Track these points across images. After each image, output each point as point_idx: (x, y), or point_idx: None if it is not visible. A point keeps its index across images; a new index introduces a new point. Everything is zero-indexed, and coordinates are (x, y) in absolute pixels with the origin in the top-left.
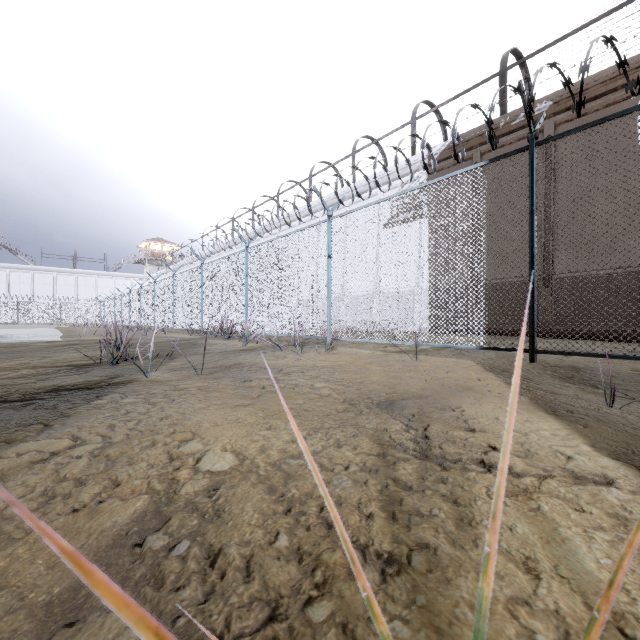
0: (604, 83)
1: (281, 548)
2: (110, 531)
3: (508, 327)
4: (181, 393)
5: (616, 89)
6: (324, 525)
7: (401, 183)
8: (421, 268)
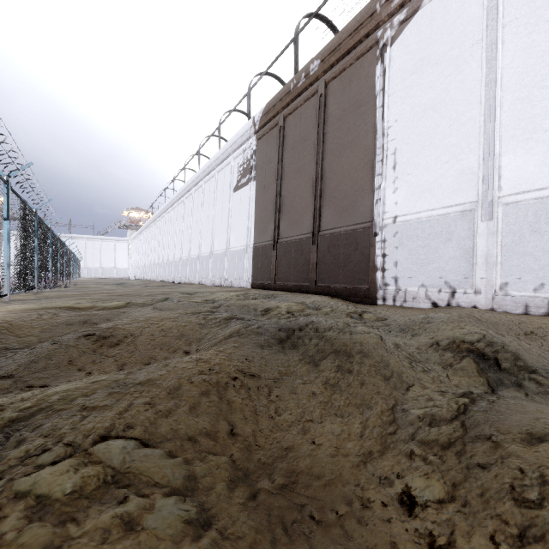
0: (351, 35)
1: None
2: None
3: (292, 283)
4: None
5: (361, 40)
6: None
7: (243, 150)
8: (249, 228)
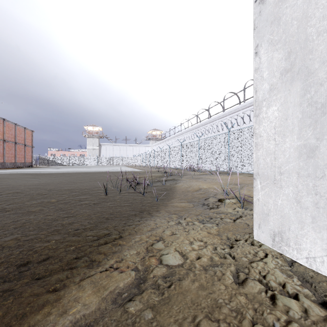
0: None
1: (216, 191)
2: (197, 189)
3: None
4: (193, 181)
5: None
6: (221, 190)
7: None
8: None
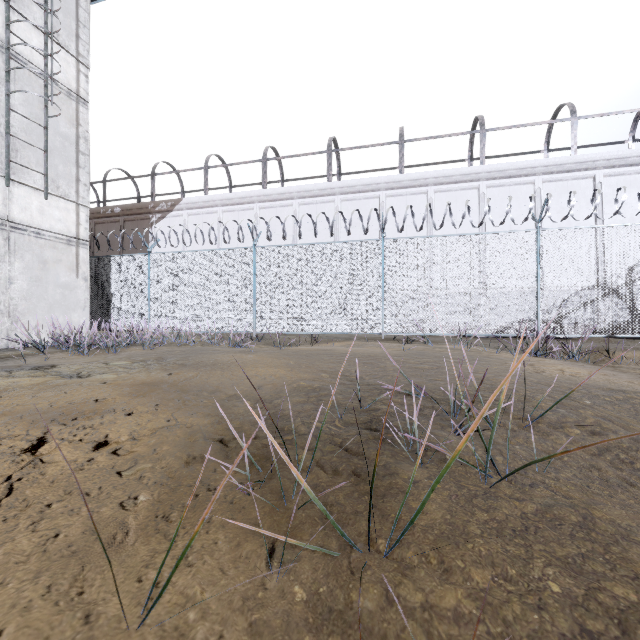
0: (138, 209)
1: None
2: None
3: None
4: None
5: (143, 213)
6: None
7: None
8: None
